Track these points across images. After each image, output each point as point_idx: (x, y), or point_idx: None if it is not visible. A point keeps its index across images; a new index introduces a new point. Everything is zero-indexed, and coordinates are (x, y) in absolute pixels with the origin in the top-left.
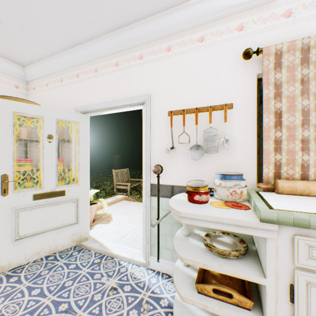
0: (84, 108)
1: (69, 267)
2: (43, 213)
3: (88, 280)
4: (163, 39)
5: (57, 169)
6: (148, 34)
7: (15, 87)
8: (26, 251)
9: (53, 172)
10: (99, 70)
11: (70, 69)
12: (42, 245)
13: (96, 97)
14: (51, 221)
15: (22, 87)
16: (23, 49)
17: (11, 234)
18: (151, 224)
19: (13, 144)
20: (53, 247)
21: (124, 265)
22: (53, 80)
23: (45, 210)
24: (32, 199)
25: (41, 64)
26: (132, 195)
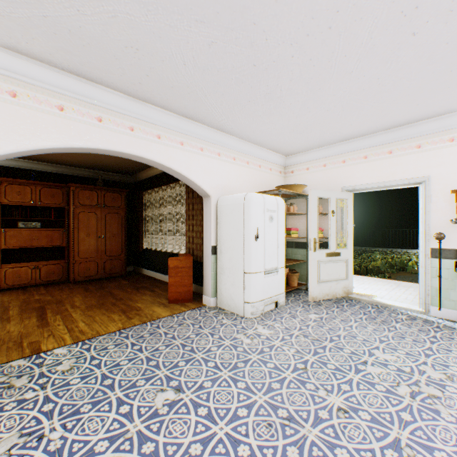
0: (351, 188)
1: (355, 306)
2: (329, 267)
3: (380, 313)
4: (445, 132)
5: (336, 235)
6: (429, 129)
7: (279, 173)
8: (322, 291)
9: (334, 238)
10: (369, 157)
11: (335, 157)
12: (329, 289)
13: (364, 179)
14: (333, 274)
15: (282, 172)
16: (301, 148)
17: (316, 278)
18: (456, 269)
19: (318, 219)
20: (334, 293)
21: (402, 311)
22: (314, 165)
23: (330, 265)
24: (325, 256)
25: (305, 154)
26: None
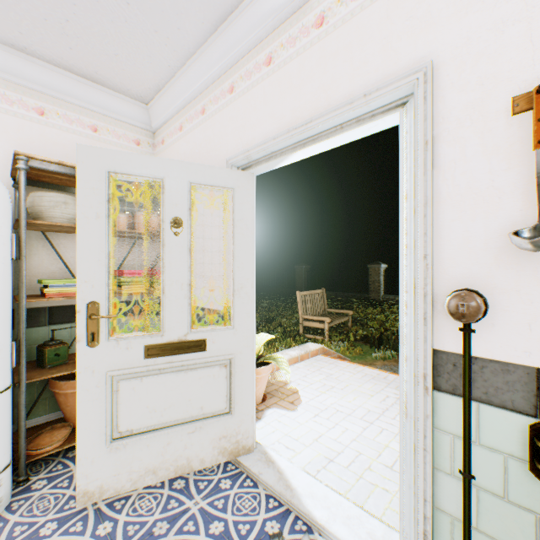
0: (243, 156)
1: (210, 528)
2: (162, 386)
3: None
4: None
5: (189, 292)
6: None
7: (135, 144)
8: (132, 465)
9: (182, 299)
10: (277, 57)
11: (218, 81)
12: (162, 454)
13: (268, 124)
14: (177, 406)
15: (146, 143)
16: (138, 61)
17: (104, 427)
18: None
19: (107, 240)
20: (182, 462)
21: None
22: (189, 116)
23: (167, 380)
24: (143, 355)
25: (170, 89)
26: (332, 341)
